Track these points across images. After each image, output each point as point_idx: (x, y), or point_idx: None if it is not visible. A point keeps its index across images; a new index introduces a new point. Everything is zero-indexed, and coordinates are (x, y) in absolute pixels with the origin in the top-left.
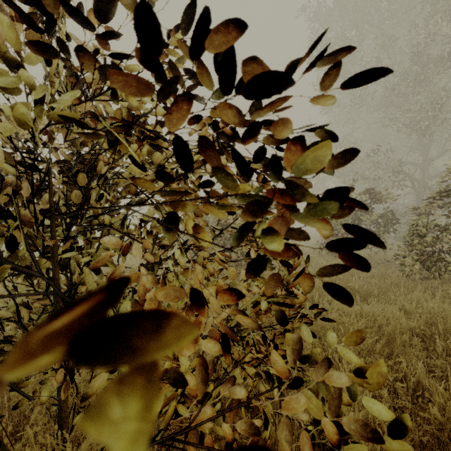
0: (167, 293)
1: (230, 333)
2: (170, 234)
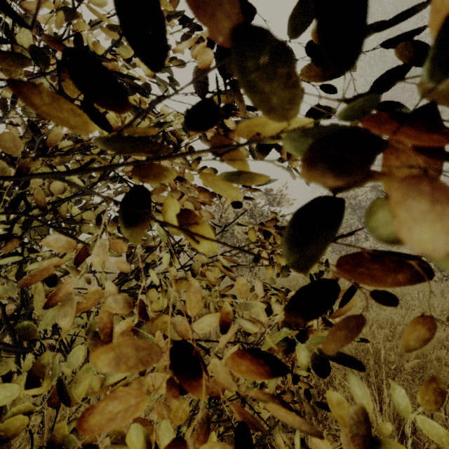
0: (117, 357)
1: (248, 419)
2: (130, 229)
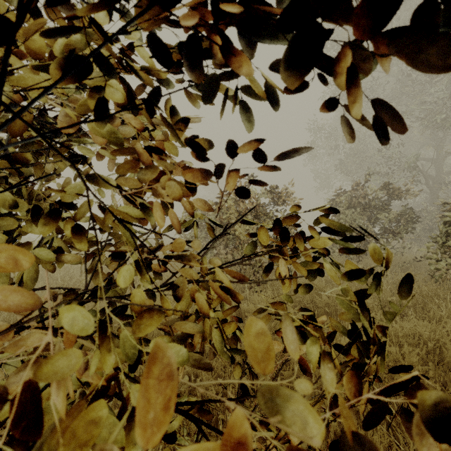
0: None
1: None
2: None
